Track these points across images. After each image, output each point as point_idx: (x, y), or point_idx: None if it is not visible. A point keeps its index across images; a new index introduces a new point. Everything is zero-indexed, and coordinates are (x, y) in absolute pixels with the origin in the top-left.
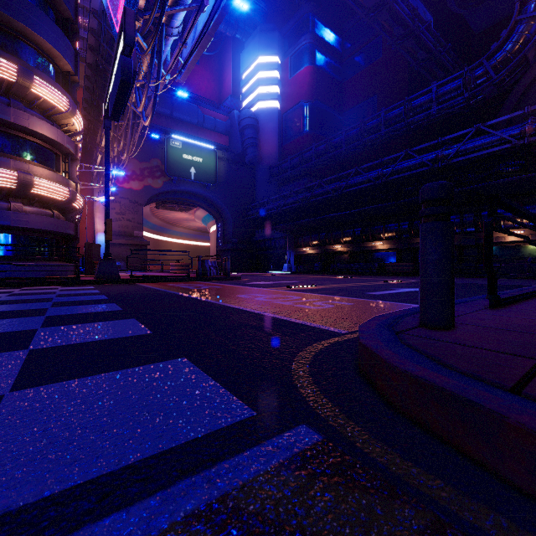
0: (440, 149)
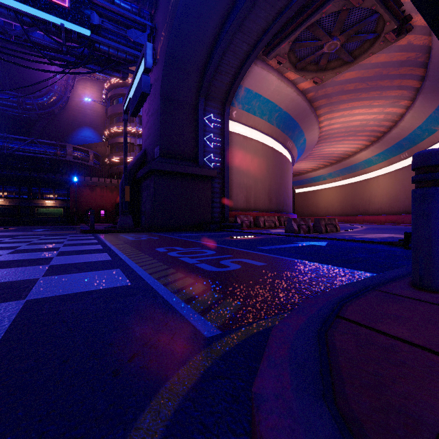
0: (5, 140)
